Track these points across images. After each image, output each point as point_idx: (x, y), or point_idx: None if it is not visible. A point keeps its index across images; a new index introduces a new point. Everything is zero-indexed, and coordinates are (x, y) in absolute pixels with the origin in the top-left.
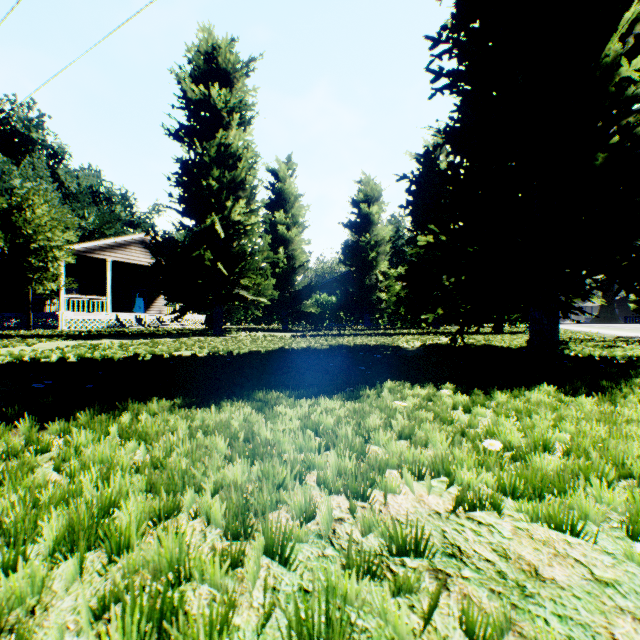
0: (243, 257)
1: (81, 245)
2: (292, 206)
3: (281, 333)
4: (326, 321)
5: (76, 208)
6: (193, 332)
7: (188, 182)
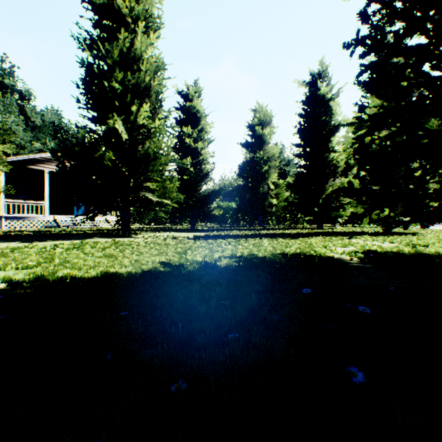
0: (147, 159)
1: (19, 157)
2: (198, 123)
3: (187, 233)
4: (227, 222)
5: (40, 137)
6: (107, 232)
7: (89, 82)
